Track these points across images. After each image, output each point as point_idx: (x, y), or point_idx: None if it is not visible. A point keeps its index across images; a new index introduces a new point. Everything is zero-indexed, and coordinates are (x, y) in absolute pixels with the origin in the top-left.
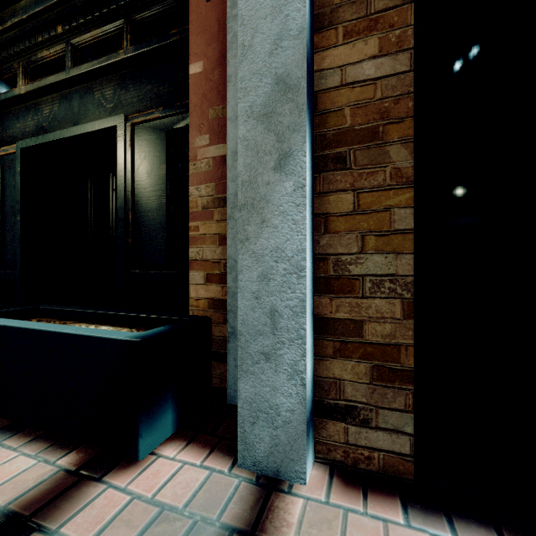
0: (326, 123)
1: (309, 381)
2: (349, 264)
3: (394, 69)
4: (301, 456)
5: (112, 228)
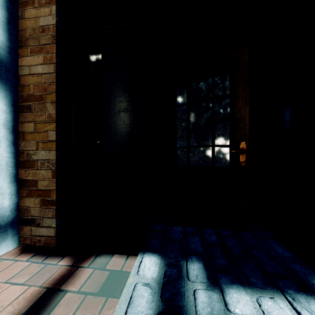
0: (23, 90)
1: (6, 208)
2: (32, 155)
3: (48, 71)
4: None
5: None
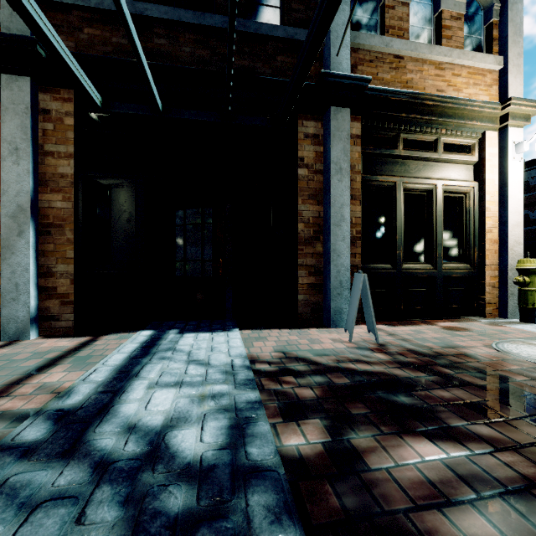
0: (43, 219)
1: (33, 307)
2: (52, 268)
3: (67, 207)
4: (28, 330)
5: None
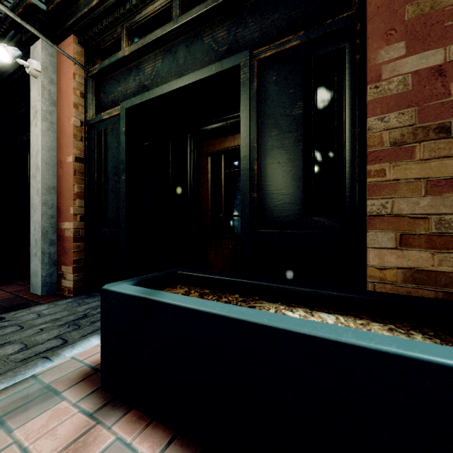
0: None
1: None
2: None
3: None
4: None
5: (190, 187)
